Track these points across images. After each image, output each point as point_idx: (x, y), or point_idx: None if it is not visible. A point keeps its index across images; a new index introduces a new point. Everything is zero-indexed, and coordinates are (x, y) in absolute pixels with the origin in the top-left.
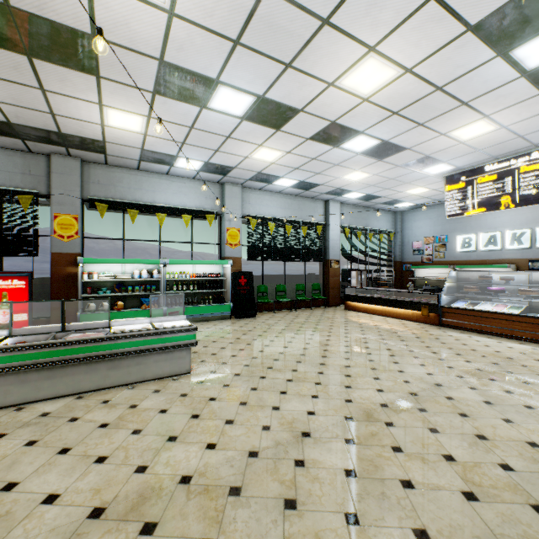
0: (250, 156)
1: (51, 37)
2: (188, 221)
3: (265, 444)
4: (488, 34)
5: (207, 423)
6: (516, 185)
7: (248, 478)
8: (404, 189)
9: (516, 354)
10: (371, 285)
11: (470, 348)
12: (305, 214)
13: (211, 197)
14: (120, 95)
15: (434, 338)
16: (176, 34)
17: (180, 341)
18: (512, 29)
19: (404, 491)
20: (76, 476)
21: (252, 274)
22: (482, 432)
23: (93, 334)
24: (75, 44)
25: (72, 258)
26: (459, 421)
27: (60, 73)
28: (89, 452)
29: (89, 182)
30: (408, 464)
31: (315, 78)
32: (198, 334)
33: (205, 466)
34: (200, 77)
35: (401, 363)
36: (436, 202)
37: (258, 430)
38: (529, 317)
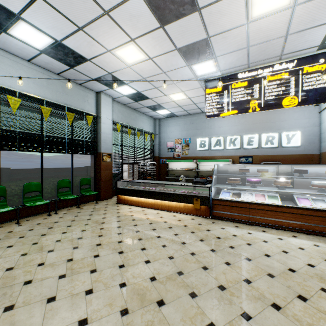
0: None
1: None
2: None
3: None
4: None
5: None
6: (262, 92)
7: None
8: (170, 91)
9: None
10: (139, 176)
11: (283, 265)
12: (72, 100)
13: None
14: None
15: (230, 249)
16: None
17: None
18: None
19: None
20: None
21: None
22: None
23: None
24: None
25: None
26: None
27: None
28: None
29: None
30: None
31: None
32: None
33: None
34: None
35: None
36: (184, 113)
37: None
38: (293, 207)
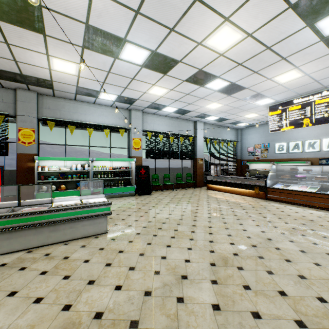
0: (147, 92)
1: (10, 5)
2: (107, 134)
3: (156, 285)
4: (302, 10)
5: (116, 269)
6: (313, 112)
7: (144, 313)
8: (243, 114)
9: (315, 218)
10: (223, 174)
11: (286, 214)
12: (182, 129)
13: (123, 118)
14: (60, 48)
15: (263, 208)
16: (96, 5)
17: (100, 212)
18: (318, 7)
19: (254, 321)
20: (18, 314)
21: (148, 167)
22: (302, 273)
23: (39, 208)
24: (27, 10)
25: (31, 157)
26: (286, 265)
27: (18, 32)
28: (30, 294)
29: (43, 107)
30: (255, 299)
31: (189, 39)
32: (113, 206)
33: (113, 304)
34: (113, 36)
35: (244, 224)
36: (262, 123)
37: (151, 275)
38: (322, 194)
